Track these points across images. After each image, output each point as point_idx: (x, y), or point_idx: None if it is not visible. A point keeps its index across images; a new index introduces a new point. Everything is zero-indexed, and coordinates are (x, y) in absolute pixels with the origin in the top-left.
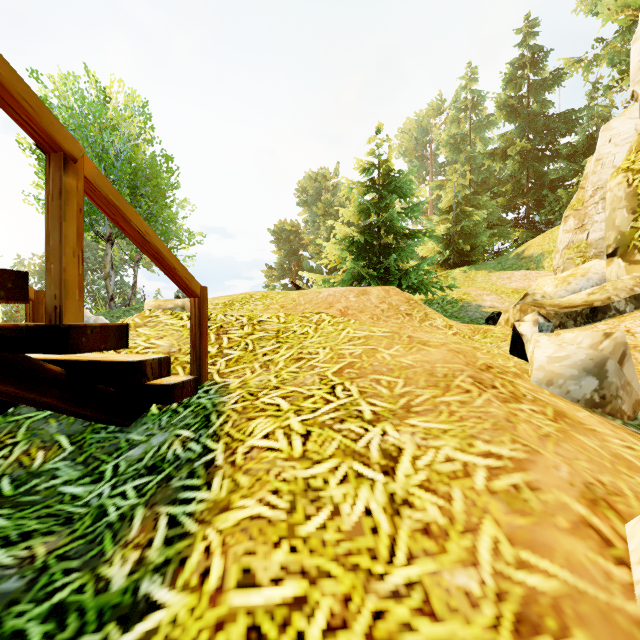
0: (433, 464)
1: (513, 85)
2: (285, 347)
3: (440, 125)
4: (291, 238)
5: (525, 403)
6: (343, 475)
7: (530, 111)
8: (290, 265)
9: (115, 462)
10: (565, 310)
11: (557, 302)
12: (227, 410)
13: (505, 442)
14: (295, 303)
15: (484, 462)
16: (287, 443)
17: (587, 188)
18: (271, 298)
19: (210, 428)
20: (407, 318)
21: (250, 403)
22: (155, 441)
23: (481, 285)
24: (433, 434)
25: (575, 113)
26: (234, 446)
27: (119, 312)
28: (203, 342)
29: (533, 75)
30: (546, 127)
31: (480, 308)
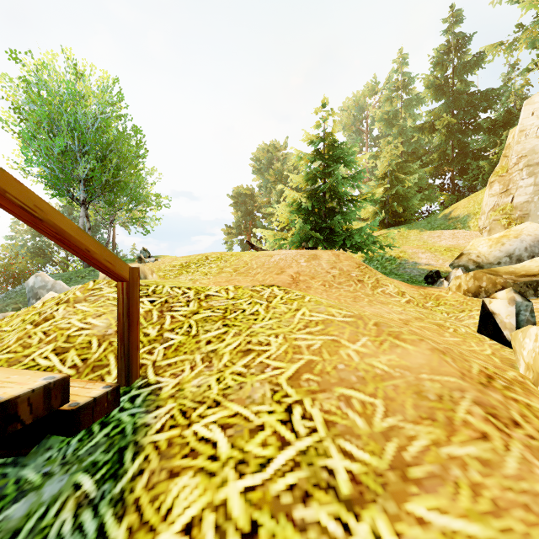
0: None
1: (440, 67)
2: (232, 333)
3: (375, 103)
4: (247, 201)
5: None
6: None
7: (455, 90)
8: (246, 224)
9: None
10: (524, 279)
11: (511, 269)
12: (147, 445)
13: None
14: (247, 267)
15: None
16: None
17: (511, 156)
18: (225, 260)
19: (118, 481)
20: (359, 285)
21: (179, 433)
22: (47, 491)
23: (414, 243)
24: None
25: (495, 91)
26: None
27: (85, 272)
28: (133, 333)
29: (457, 59)
30: (469, 104)
31: (417, 265)
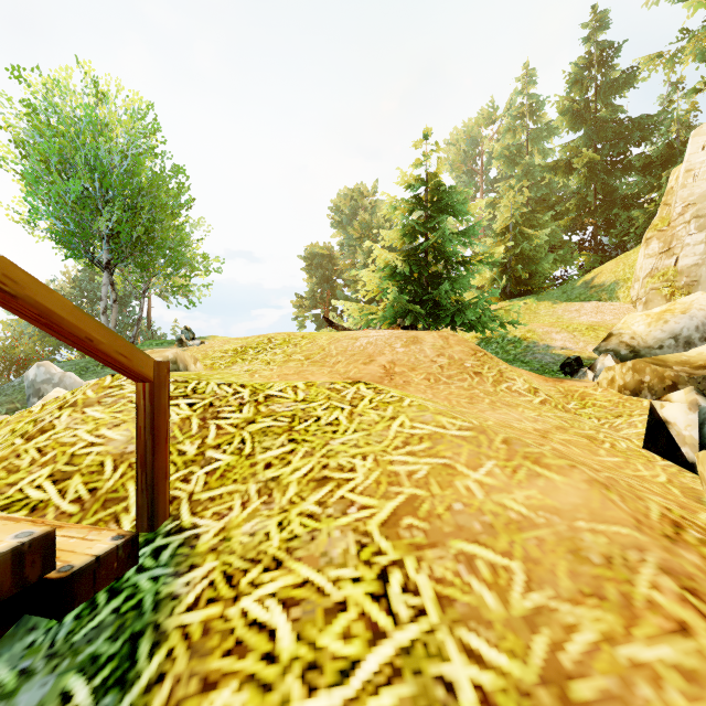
0: None
1: (578, 87)
2: (301, 452)
3: (492, 135)
4: (324, 263)
5: None
6: None
7: (599, 117)
8: (323, 294)
9: None
10: (703, 372)
11: (684, 357)
12: (173, 631)
13: None
14: (324, 353)
15: None
16: None
17: (675, 204)
18: (294, 344)
19: (126, 692)
20: (476, 379)
21: (220, 613)
22: (22, 703)
23: (545, 319)
24: None
25: (651, 119)
26: None
27: None
28: (159, 456)
29: (601, 76)
30: (617, 135)
31: (549, 349)
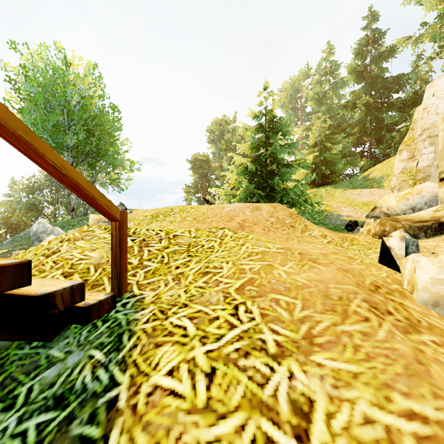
0: (351, 427)
1: (360, 57)
2: (194, 261)
3: (307, 86)
4: (203, 165)
5: (424, 332)
6: (251, 439)
7: (372, 75)
8: (202, 184)
9: (30, 384)
10: (417, 224)
11: (409, 217)
12: (138, 330)
13: (426, 396)
14: (204, 216)
15: (409, 427)
16: (191, 386)
17: (416, 129)
18: (186, 212)
19: (120, 352)
20: (291, 229)
21: (160, 323)
22: (70, 361)
23: (338, 199)
24: (343, 380)
25: (405, 76)
26: (138, 382)
27: (74, 221)
28: (123, 259)
29: (374, 49)
30: (384, 86)
31: (340, 217)
